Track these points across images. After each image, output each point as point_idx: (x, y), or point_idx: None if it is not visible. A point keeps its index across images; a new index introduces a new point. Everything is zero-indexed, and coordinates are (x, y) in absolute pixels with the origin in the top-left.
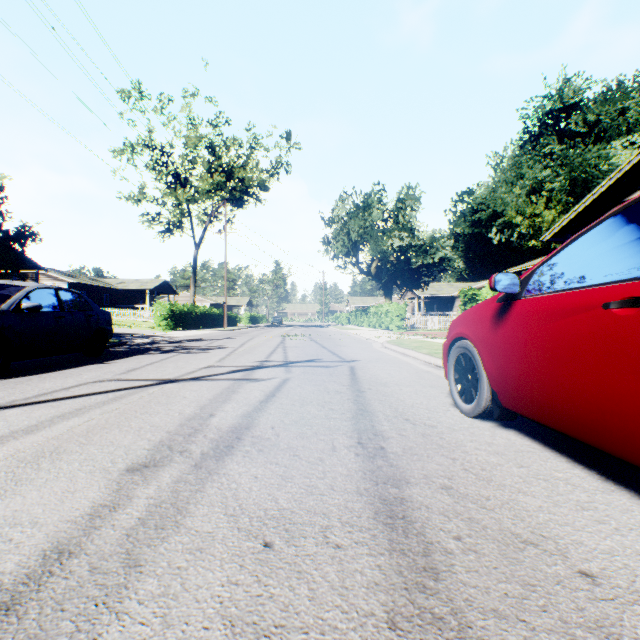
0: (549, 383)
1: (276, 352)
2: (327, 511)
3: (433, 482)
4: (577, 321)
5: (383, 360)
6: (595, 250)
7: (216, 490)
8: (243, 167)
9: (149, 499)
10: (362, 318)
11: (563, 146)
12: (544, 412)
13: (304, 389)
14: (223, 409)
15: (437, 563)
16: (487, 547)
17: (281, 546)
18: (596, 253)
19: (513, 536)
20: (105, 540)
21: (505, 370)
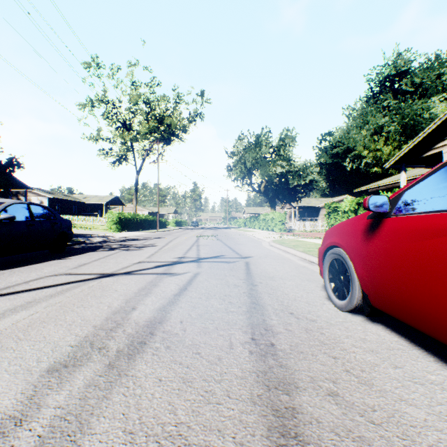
0: (421, 294)
1: (191, 249)
2: (222, 427)
3: (320, 387)
4: None
5: (270, 256)
6: None
7: (121, 397)
8: (170, 116)
9: (57, 409)
10: (254, 223)
11: (397, 101)
12: (415, 318)
13: (210, 283)
14: (144, 302)
15: None
16: None
17: None
18: None
19: None
20: None
21: (376, 277)
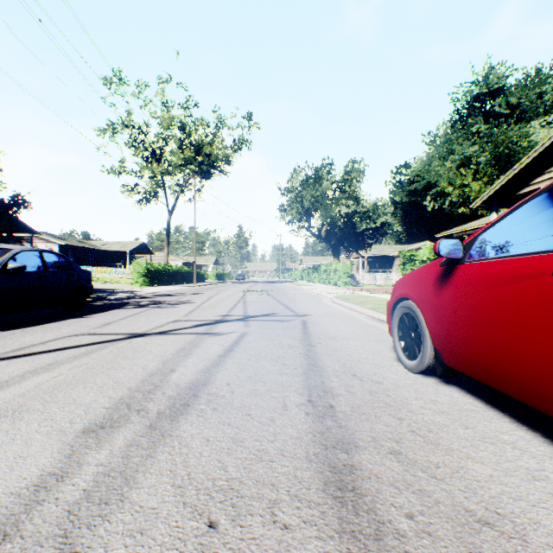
0: (494, 347)
1: (237, 307)
2: (276, 481)
3: (382, 446)
4: (524, 287)
5: (332, 314)
6: (541, 217)
7: (167, 455)
8: (210, 144)
9: (99, 466)
10: (313, 275)
11: (488, 125)
12: (488, 374)
13: (260, 343)
14: (184, 364)
15: (390, 550)
16: (441, 528)
17: (226, 526)
18: (542, 220)
19: (467, 513)
20: (45, 518)
21: (448, 331)
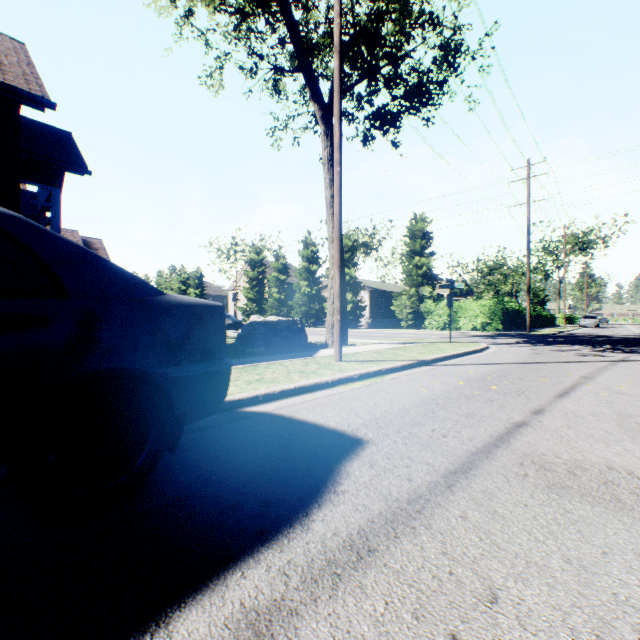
0: None
1: None
2: None
3: None
4: None
5: None
6: None
7: None
8: (596, 244)
9: None
10: None
11: None
12: None
13: None
14: None
15: None
16: None
17: None
18: None
19: None
20: None
21: None
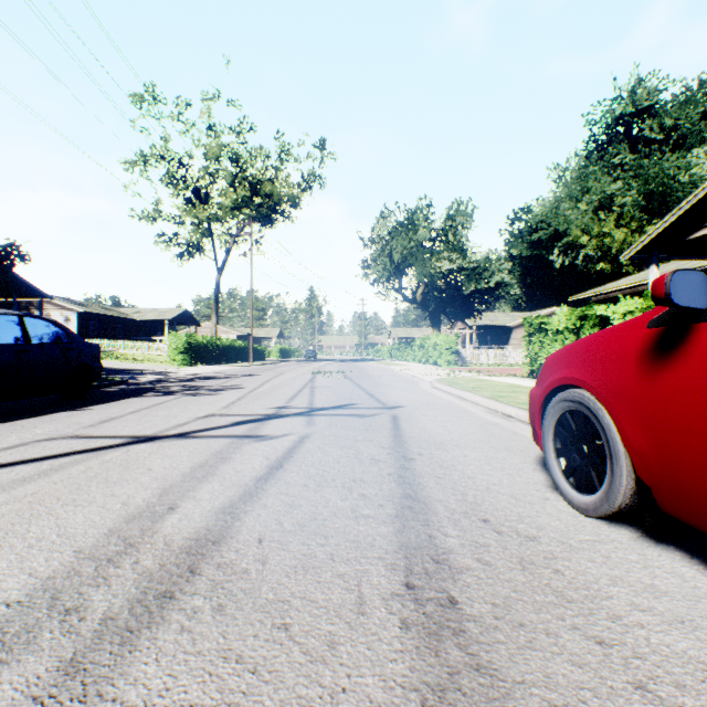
0: None
1: (301, 394)
2: None
3: None
4: None
5: (434, 406)
6: None
7: None
8: (271, 180)
9: None
10: (406, 351)
11: (636, 155)
12: None
13: (326, 454)
14: (195, 495)
15: None
16: None
17: None
18: None
19: None
20: None
21: (679, 451)
